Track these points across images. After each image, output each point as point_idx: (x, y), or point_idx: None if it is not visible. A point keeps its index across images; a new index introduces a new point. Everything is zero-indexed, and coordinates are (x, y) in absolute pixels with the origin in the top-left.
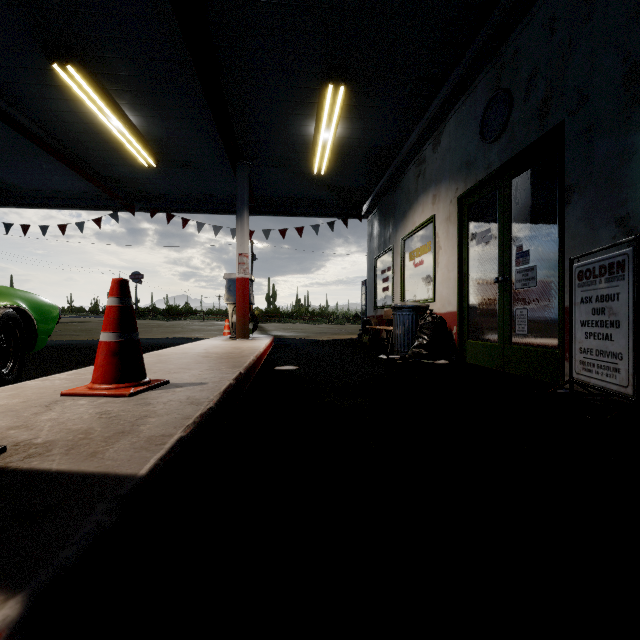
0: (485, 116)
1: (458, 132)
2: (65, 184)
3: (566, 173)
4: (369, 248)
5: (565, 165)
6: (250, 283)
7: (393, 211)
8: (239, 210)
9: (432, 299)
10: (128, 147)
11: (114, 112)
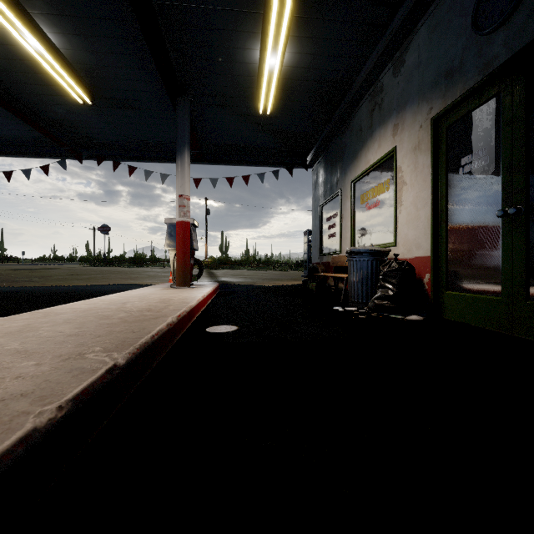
0: (481, 0)
1: (432, 39)
2: (6, 128)
3: None
4: (314, 196)
5: None
6: (193, 228)
7: (341, 154)
8: (179, 149)
9: (392, 243)
10: (54, 76)
11: (26, 24)
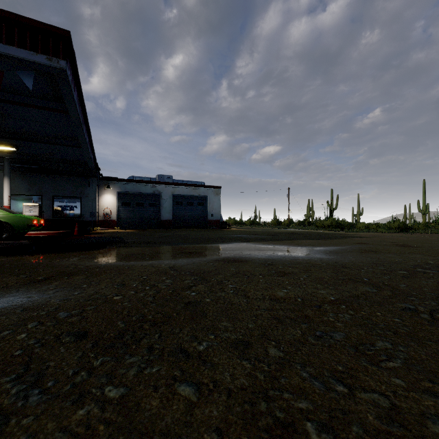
0: None
1: None
2: None
3: None
4: None
5: None
6: None
7: None
8: None
9: None
10: None
11: None
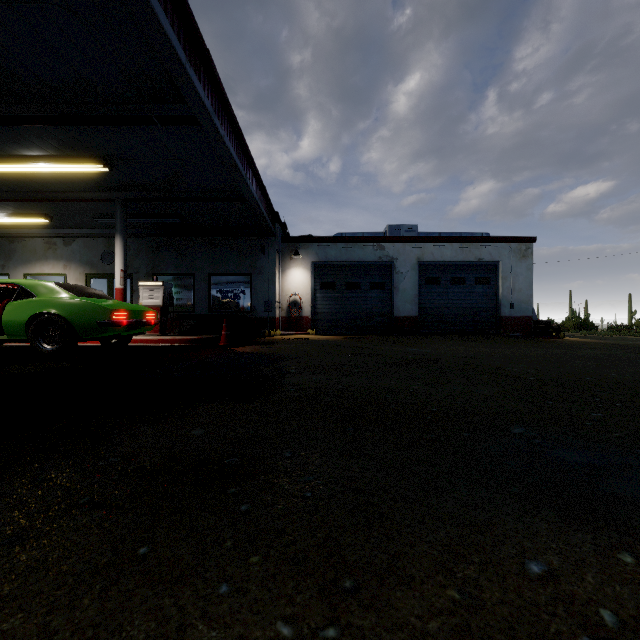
0: (103, 254)
1: (86, 249)
2: None
3: (134, 286)
4: None
5: (133, 284)
6: None
7: (10, 253)
8: None
9: None
10: None
11: None
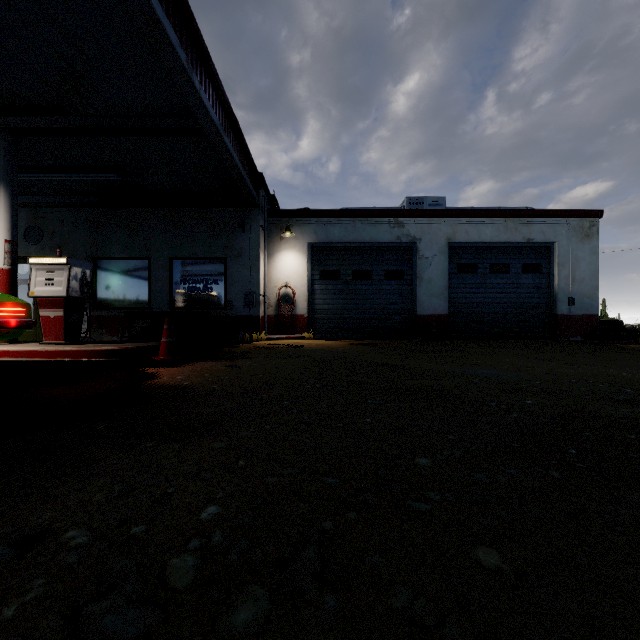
0: (27, 230)
1: None
2: None
3: None
4: None
5: None
6: None
7: None
8: None
9: None
10: None
11: None
